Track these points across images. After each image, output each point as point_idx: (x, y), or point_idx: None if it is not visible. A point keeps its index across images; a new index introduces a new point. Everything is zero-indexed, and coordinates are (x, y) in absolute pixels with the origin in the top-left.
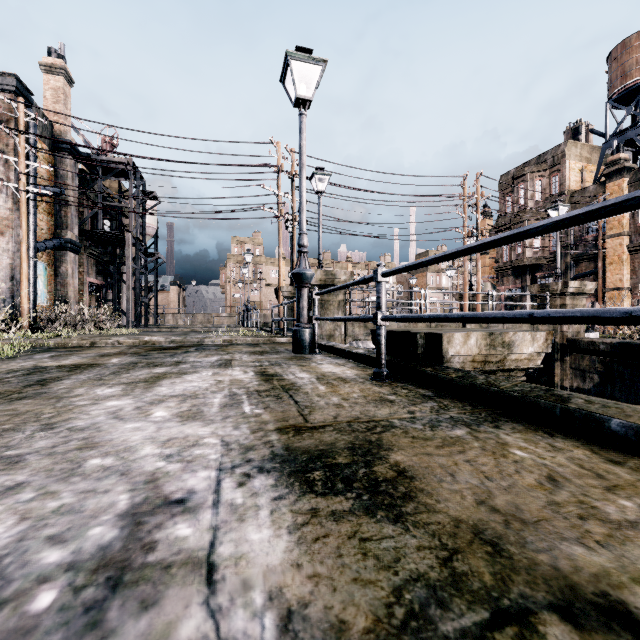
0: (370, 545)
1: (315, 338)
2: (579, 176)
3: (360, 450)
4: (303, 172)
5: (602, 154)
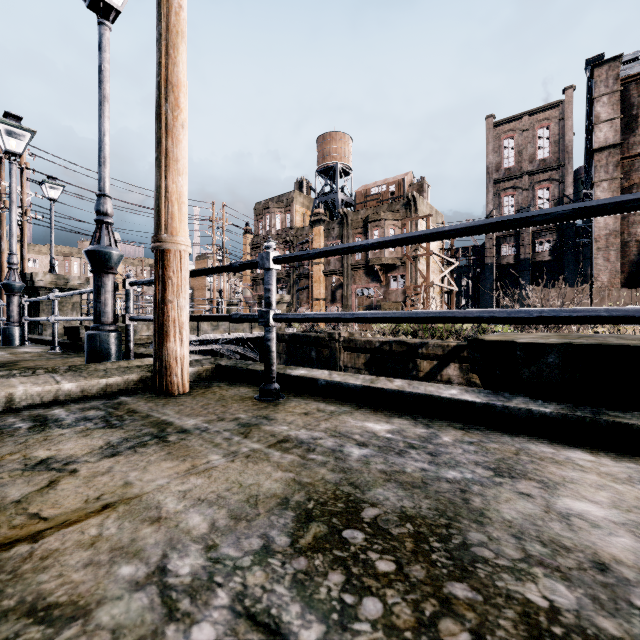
0: None
1: (25, 333)
2: (302, 217)
3: (5, 363)
4: (13, 207)
5: (314, 206)
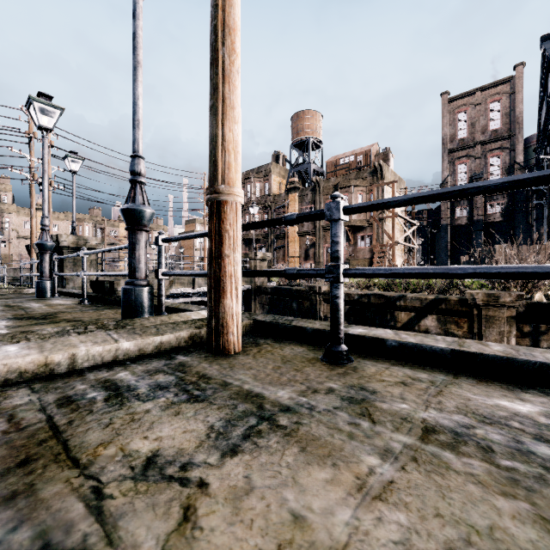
0: (34, 322)
1: (55, 287)
2: (279, 186)
3: (46, 315)
4: (45, 176)
5: (289, 175)
